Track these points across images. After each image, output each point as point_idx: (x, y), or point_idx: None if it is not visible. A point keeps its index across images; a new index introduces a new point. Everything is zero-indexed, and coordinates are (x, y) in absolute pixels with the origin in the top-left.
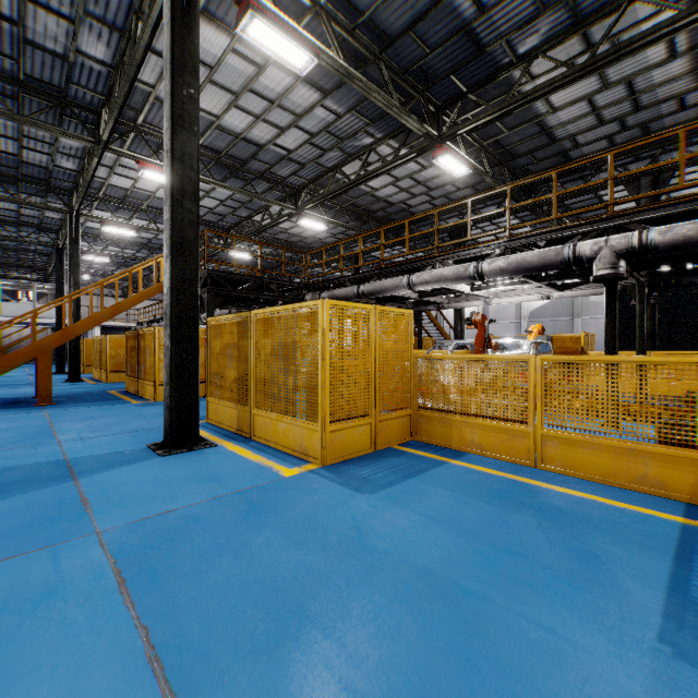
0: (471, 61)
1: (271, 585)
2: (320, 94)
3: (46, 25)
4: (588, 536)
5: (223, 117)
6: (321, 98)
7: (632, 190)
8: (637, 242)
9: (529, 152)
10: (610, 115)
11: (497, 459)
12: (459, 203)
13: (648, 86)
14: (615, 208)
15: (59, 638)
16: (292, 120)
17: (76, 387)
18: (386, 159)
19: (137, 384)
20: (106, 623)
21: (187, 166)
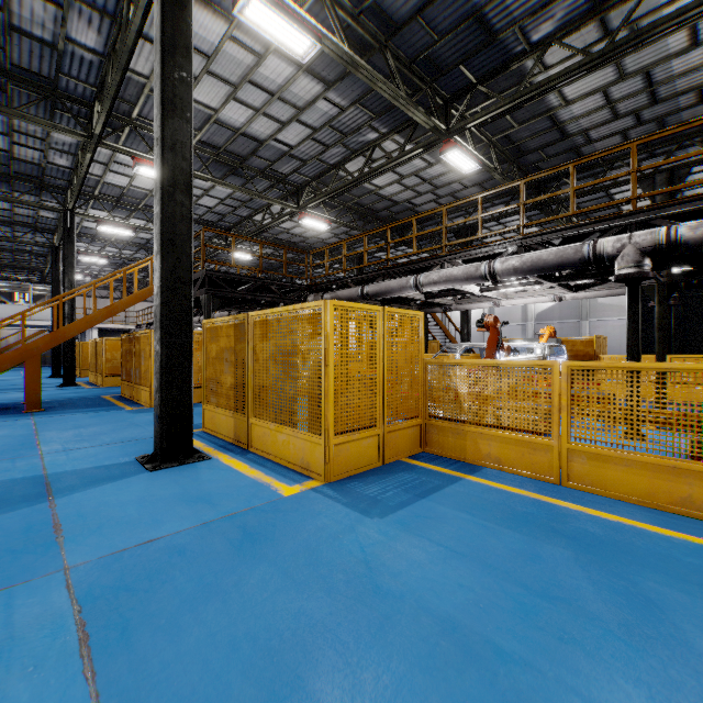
0: (482, 50)
1: (264, 643)
2: (322, 86)
3: (33, 10)
4: (635, 573)
5: (221, 110)
6: (323, 90)
7: (646, 187)
8: (664, 239)
9: (539, 148)
10: (625, 108)
11: (517, 475)
12: (469, 199)
13: (666, 77)
14: (626, 207)
15: None
16: (294, 114)
17: (70, 392)
18: (391, 155)
19: (132, 389)
20: (56, 702)
21: (178, 155)
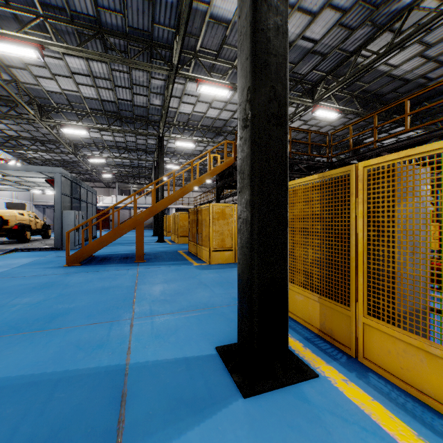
0: None
1: None
2: None
3: None
4: None
5: None
6: None
7: None
8: None
9: None
10: None
11: None
12: None
13: None
14: None
15: None
16: None
17: (161, 247)
18: (437, 9)
19: (196, 248)
20: None
21: None
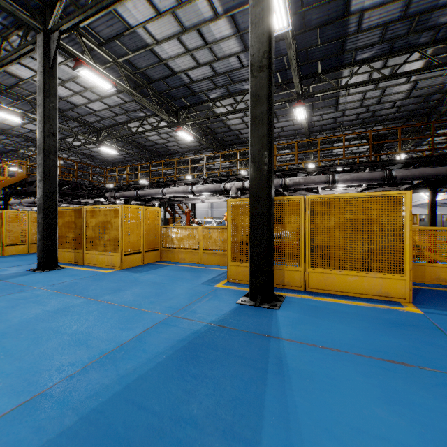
0: (191, 96)
1: (110, 288)
2: (115, 91)
3: None
4: (202, 274)
5: None
6: (116, 93)
7: None
8: (242, 186)
9: (222, 132)
10: None
11: (189, 263)
12: (185, 158)
13: None
14: None
15: (52, 299)
16: (98, 98)
17: None
18: (152, 126)
19: None
20: (63, 296)
21: (51, 139)
